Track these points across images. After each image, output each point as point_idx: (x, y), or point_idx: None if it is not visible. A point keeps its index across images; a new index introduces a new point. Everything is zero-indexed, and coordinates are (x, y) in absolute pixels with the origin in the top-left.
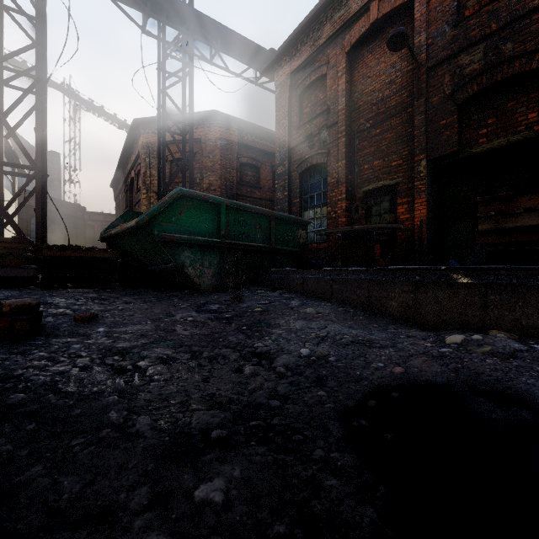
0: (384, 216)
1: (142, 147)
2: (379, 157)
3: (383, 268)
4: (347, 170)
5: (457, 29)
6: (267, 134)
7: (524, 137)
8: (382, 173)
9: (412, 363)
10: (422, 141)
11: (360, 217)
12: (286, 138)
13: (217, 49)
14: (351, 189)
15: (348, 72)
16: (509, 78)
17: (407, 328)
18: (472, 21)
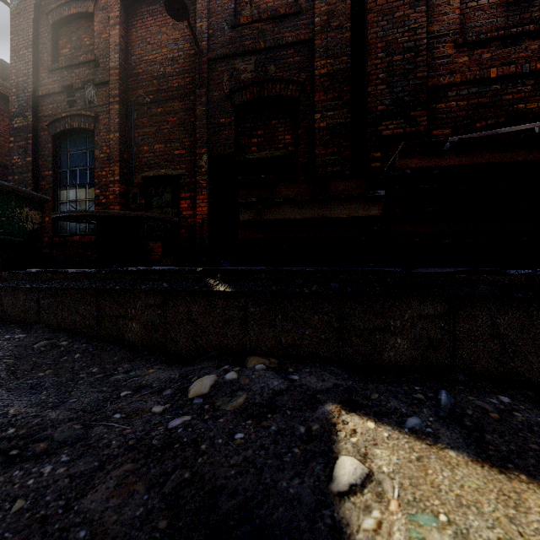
0: (166, 210)
1: None
2: (161, 141)
3: (121, 269)
4: (122, 146)
5: (235, 32)
6: (5, 69)
7: (283, 154)
8: (164, 159)
9: (87, 502)
10: (204, 134)
11: (138, 207)
12: (30, 78)
13: None
14: (128, 172)
15: (123, 25)
16: (273, 98)
17: (147, 367)
18: (246, 30)
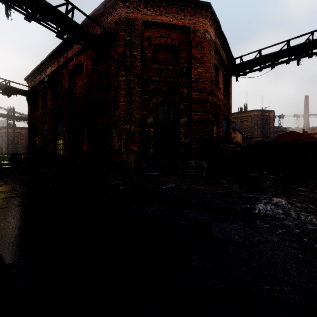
0: None
1: (4, 132)
2: None
3: None
4: None
5: None
6: None
7: None
8: None
9: None
10: None
11: None
12: None
13: (21, 121)
14: None
15: None
16: None
17: None
18: None
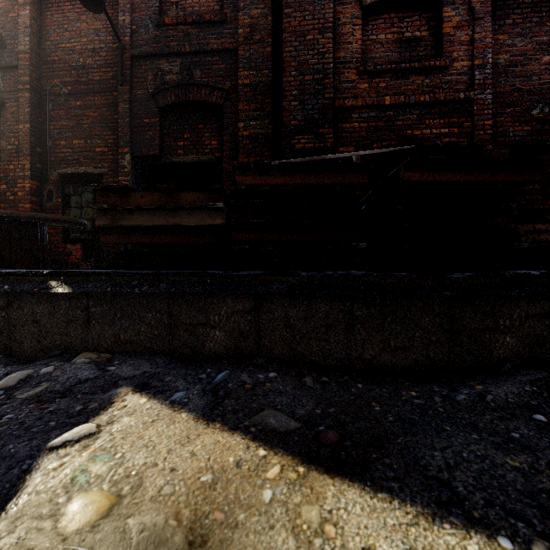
0: (87, 210)
1: None
2: (80, 136)
3: None
4: (34, 139)
5: (159, 32)
6: None
7: (209, 159)
8: (85, 156)
9: None
10: (126, 133)
11: (54, 207)
12: None
13: None
14: (42, 167)
15: (35, 6)
16: (199, 103)
17: None
18: (171, 31)
